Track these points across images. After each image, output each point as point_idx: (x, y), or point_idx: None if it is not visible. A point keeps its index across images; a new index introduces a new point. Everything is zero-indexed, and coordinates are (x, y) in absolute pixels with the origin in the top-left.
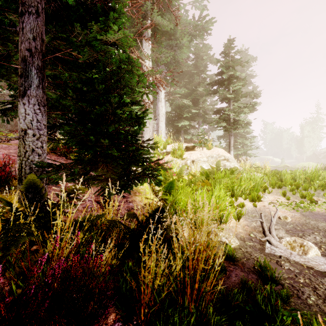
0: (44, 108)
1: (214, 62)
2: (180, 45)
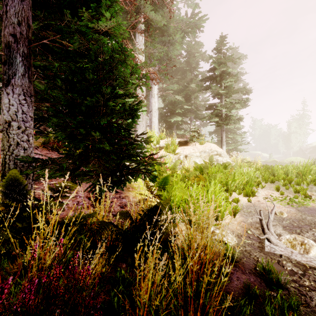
0: (31, 99)
1: (205, 59)
2: (173, 41)
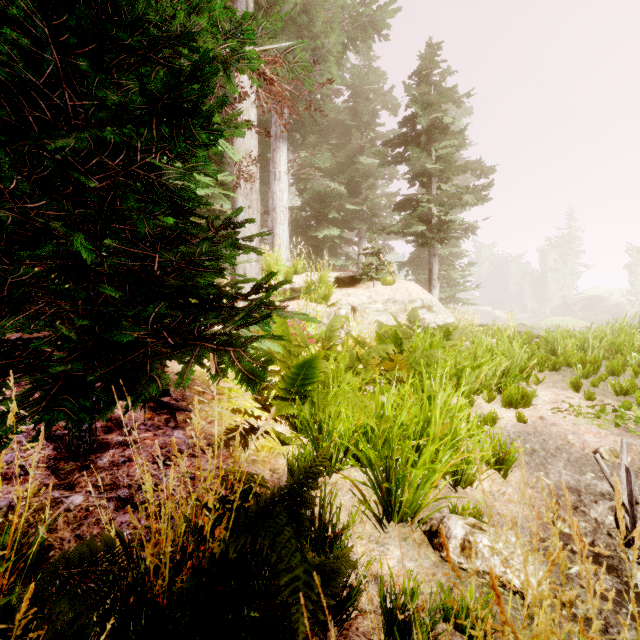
0: None
1: (391, 108)
2: (323, 53)
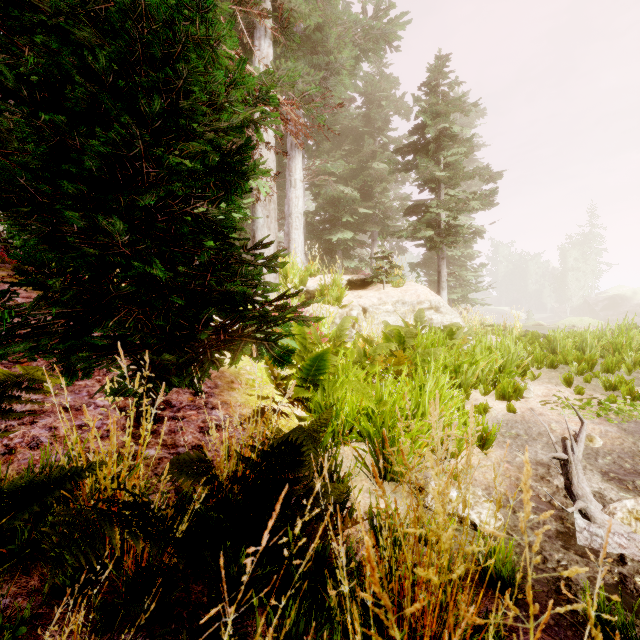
0: None
1: (403, 113)
2: (336, 67)
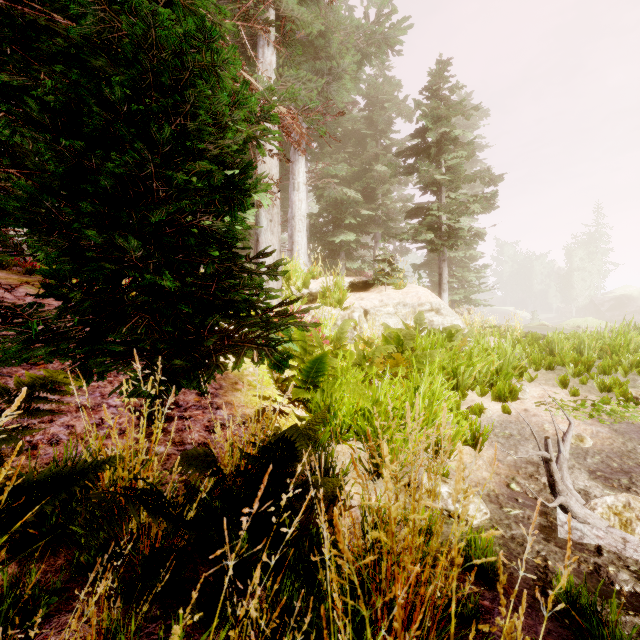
0: None
1: (406, 115)
2: (338, 72)
